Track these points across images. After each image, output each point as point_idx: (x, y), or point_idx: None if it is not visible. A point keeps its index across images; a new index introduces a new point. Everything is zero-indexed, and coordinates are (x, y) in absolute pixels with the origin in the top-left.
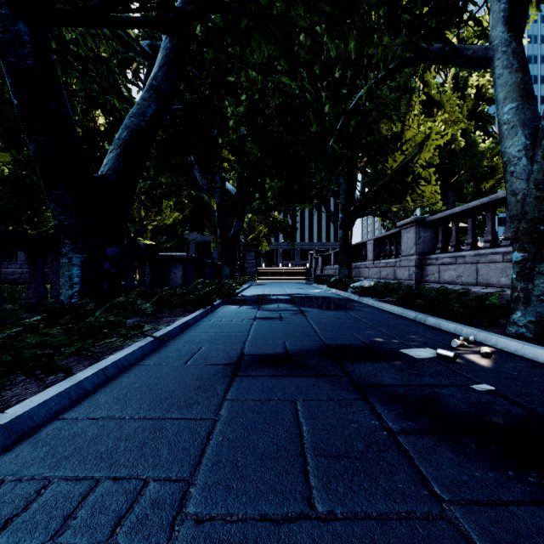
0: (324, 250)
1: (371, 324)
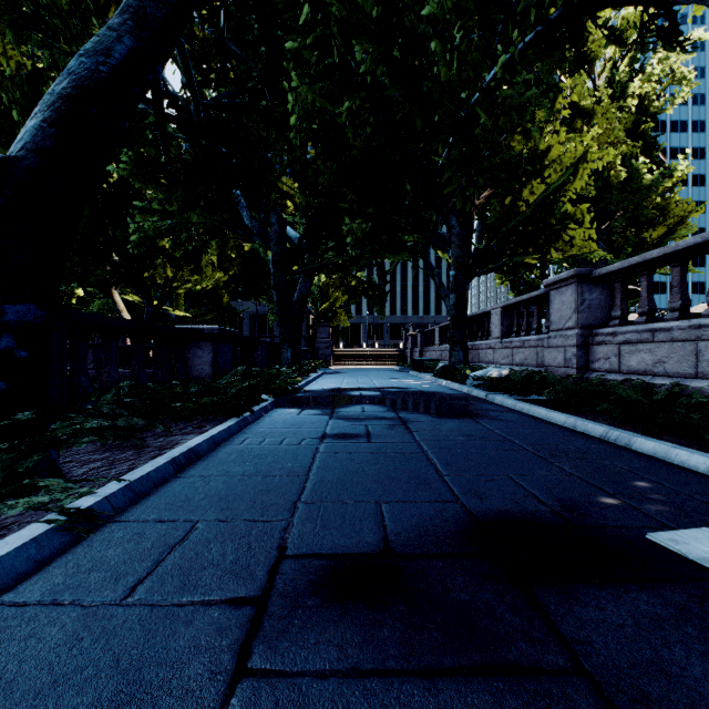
0: (424, 324)
1: (534, 450)
